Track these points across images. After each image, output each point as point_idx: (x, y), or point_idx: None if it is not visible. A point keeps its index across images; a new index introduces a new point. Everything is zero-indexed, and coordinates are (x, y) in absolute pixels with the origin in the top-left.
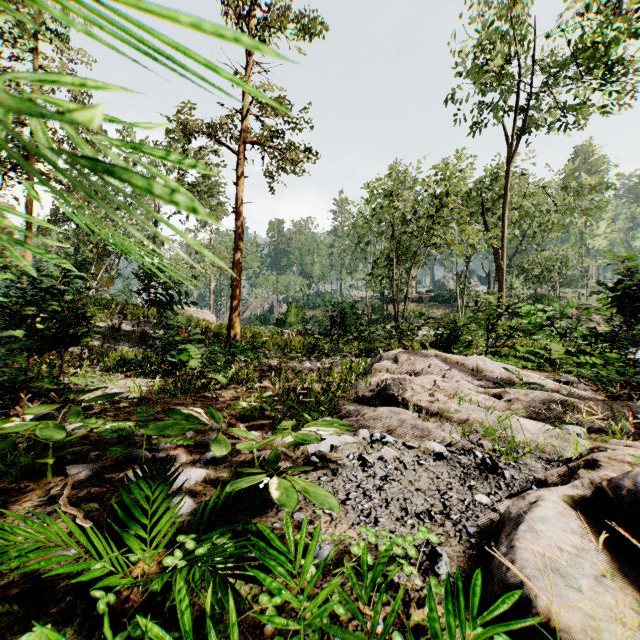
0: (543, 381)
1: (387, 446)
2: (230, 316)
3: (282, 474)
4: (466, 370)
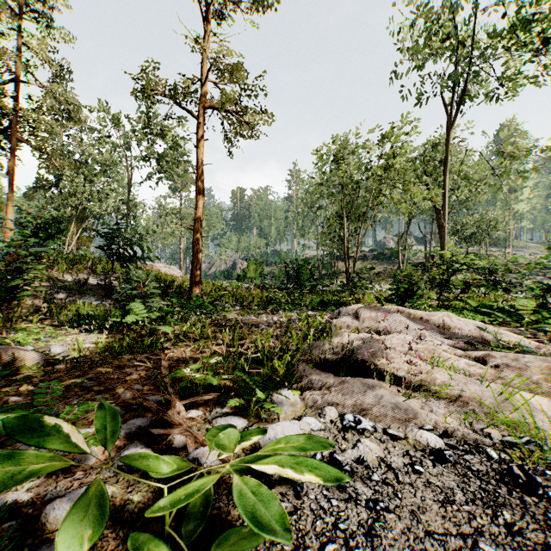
0: (518, 339)
1: (364, 436)
2: (192, 271)
3: (207, 547)
4: (433, 327)
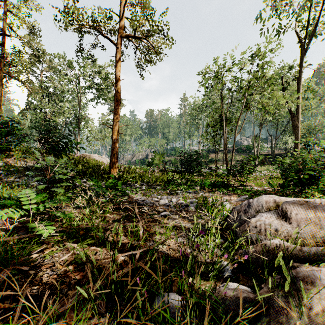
0: None
1: None
2: (110, 159)
3: None
4: None
